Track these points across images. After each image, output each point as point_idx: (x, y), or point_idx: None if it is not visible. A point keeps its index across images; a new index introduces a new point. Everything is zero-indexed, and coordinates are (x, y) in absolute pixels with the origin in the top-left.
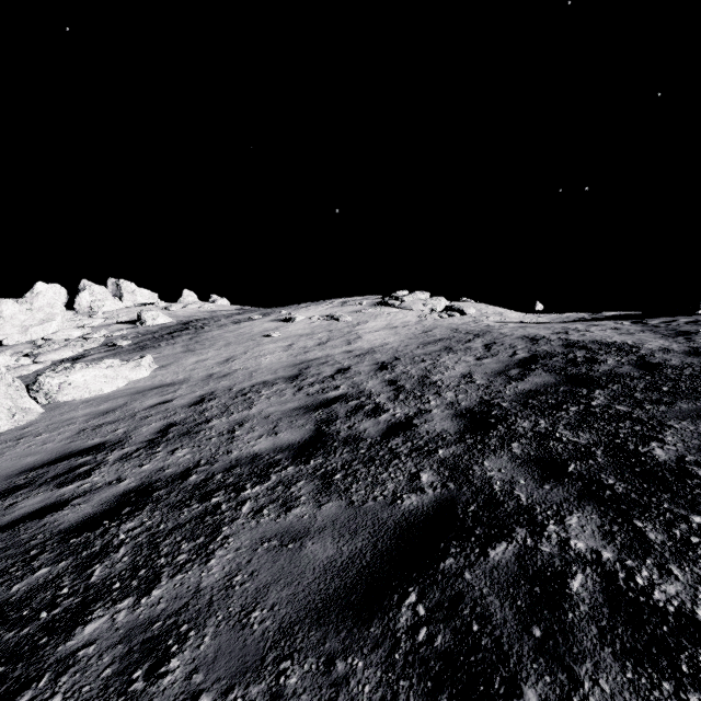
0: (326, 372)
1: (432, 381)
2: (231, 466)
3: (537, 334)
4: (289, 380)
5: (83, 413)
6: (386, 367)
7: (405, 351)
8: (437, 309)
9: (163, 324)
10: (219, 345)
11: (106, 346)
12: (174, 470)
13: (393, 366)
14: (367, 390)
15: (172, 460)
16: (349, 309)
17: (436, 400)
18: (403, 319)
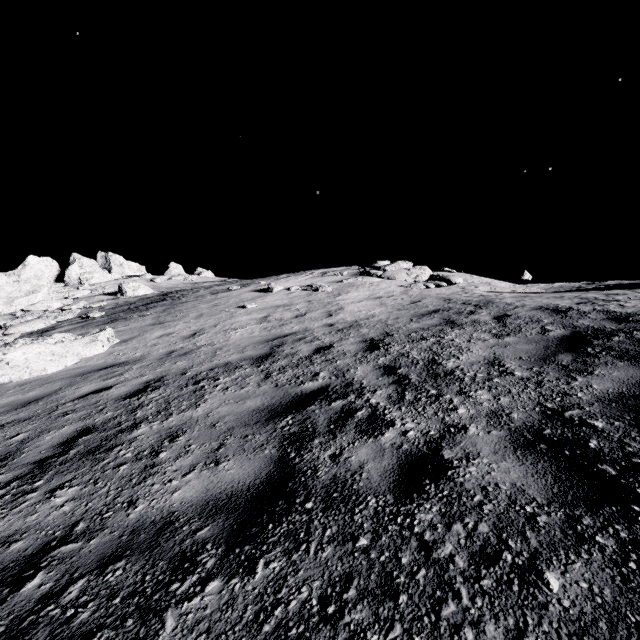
0: (303, 352)
1: (446, 370)
2: (115, 550)
3: (558, 305)
4: (256, 362)
5: (3, 402)
6: (377, 346)
7: (397, 324)
8: (422, 278)
9: (144, 295)
10: (190, 317)
11: (80, 318)
12: (24, 546)
13: (386, 345)
14: (356, 381)
15: (38, 515)
16: (330, 279)
17: (466, 405)
18: (387, 289)
